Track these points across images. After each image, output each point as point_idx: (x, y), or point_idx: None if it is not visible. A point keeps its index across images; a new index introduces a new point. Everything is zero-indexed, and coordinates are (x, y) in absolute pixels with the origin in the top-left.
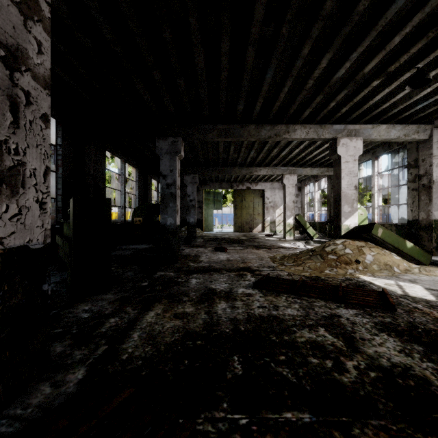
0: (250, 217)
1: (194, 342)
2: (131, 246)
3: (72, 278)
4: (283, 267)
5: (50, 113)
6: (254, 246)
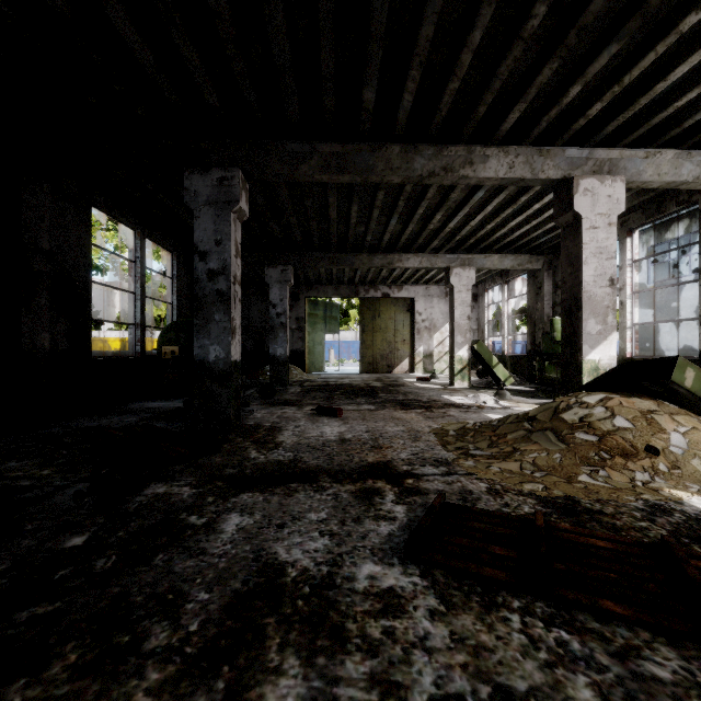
0: (388, 347)
1: None
2: (151, 403)
3: None
4: (471, 462)
5: None
6: (398, 403)
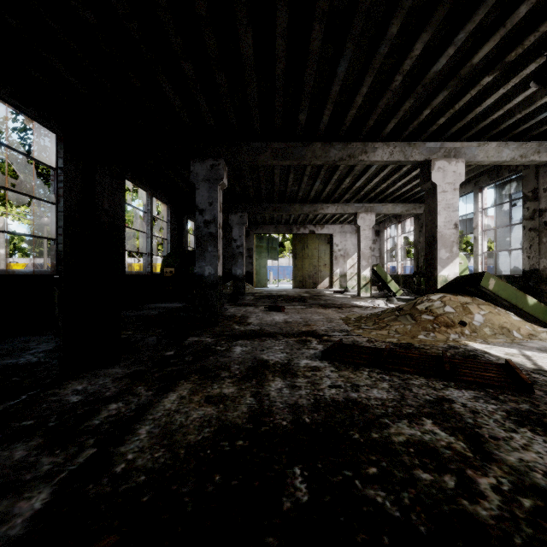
0: (314, 270)
1: (232, 443)
2: (160, 304)
3: (63, 344)
4: (361, 331)
5: (48, 125)
6: (320, 305)
